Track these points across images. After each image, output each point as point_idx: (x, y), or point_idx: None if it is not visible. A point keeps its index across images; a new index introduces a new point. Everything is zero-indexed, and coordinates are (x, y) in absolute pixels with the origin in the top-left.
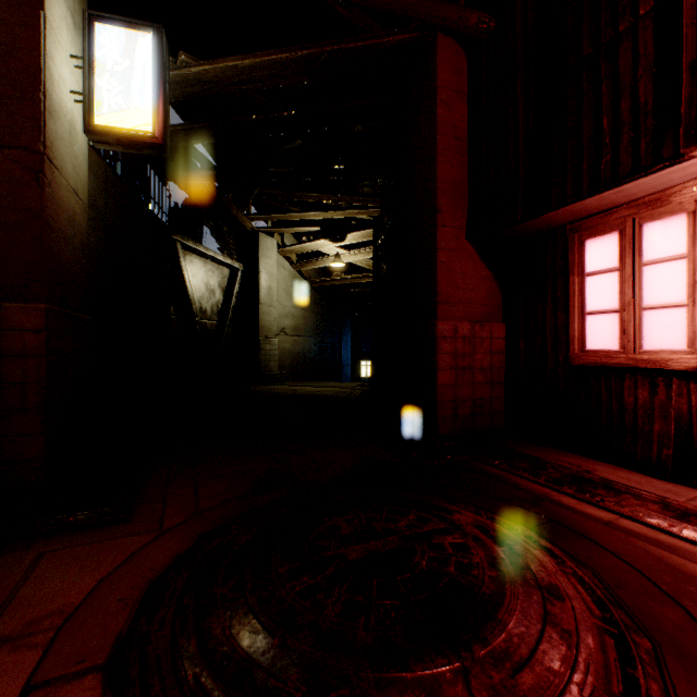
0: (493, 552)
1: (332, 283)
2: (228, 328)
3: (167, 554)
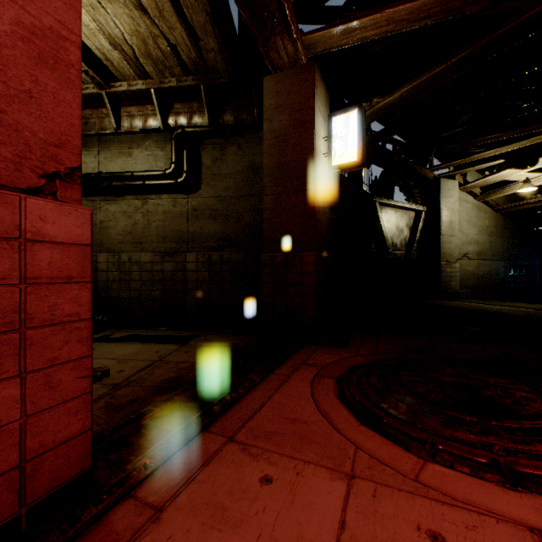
0: None
1: (525, 207)
2: (412, 256)
3: (358, 361)
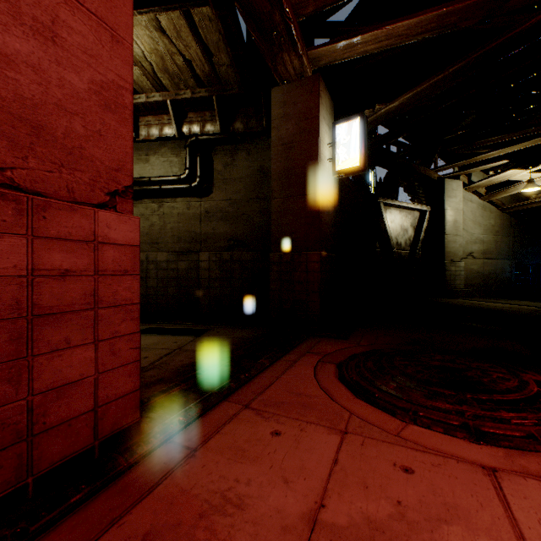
0: (527, 387)
1: (530, 206)
2: (417, 255)
3: (358, 350)
